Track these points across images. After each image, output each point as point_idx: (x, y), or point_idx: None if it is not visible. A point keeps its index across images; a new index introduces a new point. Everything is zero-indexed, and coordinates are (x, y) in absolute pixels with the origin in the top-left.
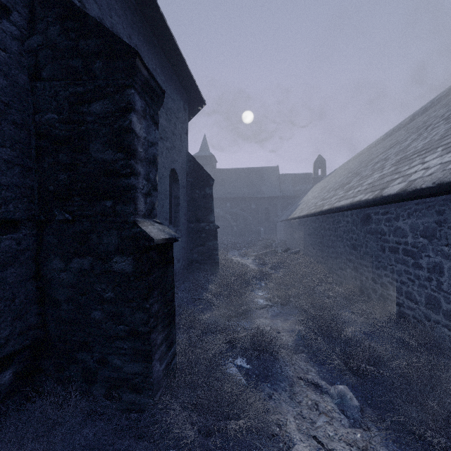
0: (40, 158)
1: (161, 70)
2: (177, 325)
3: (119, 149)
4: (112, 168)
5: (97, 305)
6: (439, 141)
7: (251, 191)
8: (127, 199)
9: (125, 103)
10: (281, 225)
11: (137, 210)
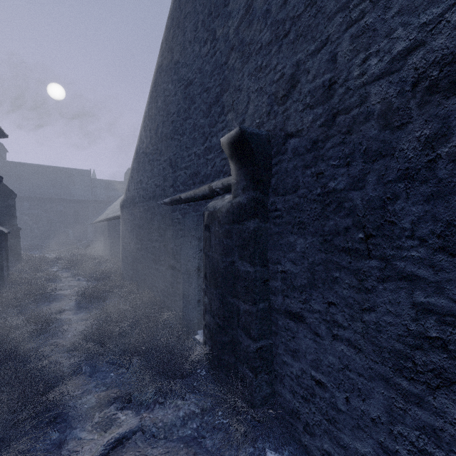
0: None
1: None
2: None
3: None
4: None
5: None
6: None
7: (58, 192)
8: None
9: None
10: (90, 228)
11: None
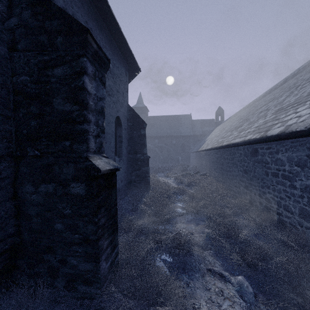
0: (16, 109)
1: (109, 46)
2: (120, 229)
3: (75, 103)
4: (70, 116)
5: (59, 219)
6: (307, 97)
7: (172, 131)
8: (81, 140)
9: (79, 68)
10: (193, 155)
11: (89, 148)
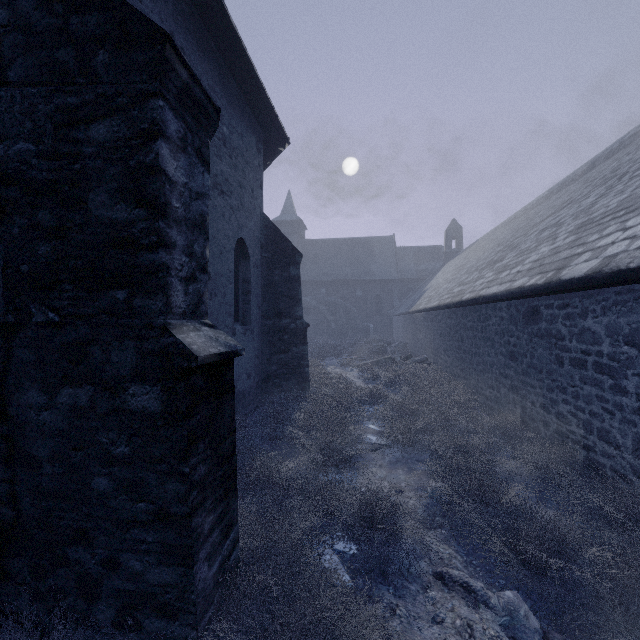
0: (6, 217)
1: (221, 89)
2: (244, 481)
3: (138, 203)
4: (126, 234)
5: (102, 467)
6: None
7: (355, 271)
8: (152, 288)
9: (147, 123)
10: (399, 321)
11: (171, 305)
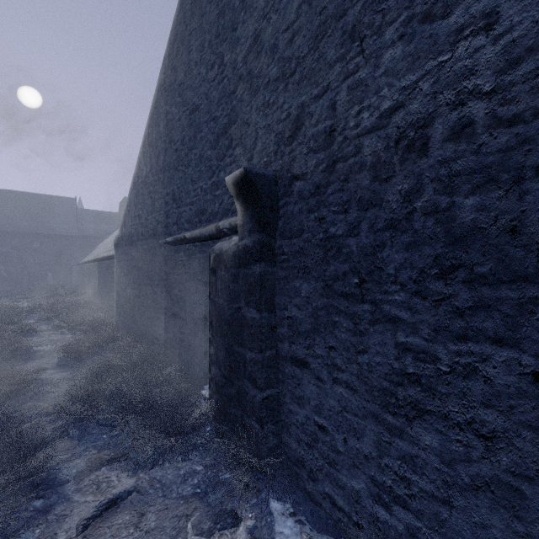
0: None
1: None
2: None
3: None
4: None
5: None
6: None
7: (32, 225)
8: None
9: None
10: (76, 270)
11: None
